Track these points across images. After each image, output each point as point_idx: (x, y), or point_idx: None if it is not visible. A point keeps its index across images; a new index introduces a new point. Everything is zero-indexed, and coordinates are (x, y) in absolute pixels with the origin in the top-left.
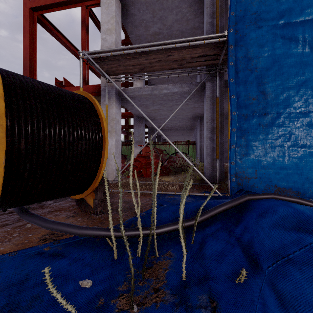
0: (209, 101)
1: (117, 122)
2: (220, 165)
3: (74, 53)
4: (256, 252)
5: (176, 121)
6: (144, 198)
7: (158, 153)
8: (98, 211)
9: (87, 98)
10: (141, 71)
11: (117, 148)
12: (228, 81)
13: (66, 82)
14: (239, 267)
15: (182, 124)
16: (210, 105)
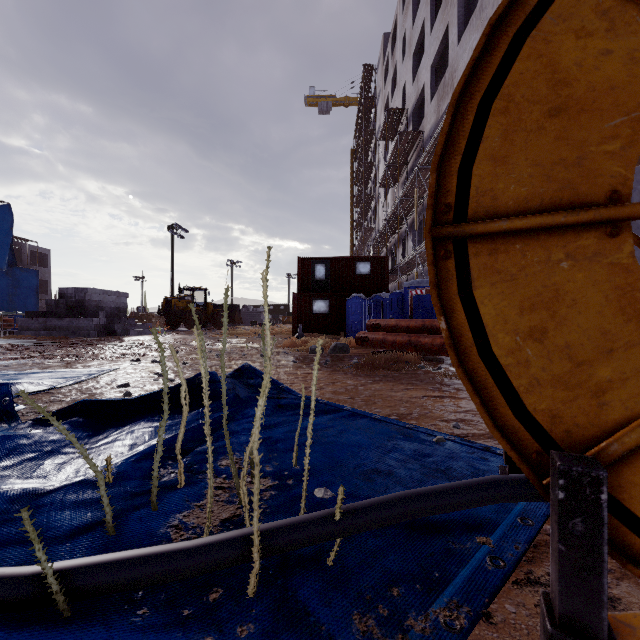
0: None
1: None
2: None
3: None
4: (20, 493)
5: None
6: None
7: None
8: None
9: None
10: None
11: None
12: None
13: None
14: (84, 487)
15: None
16: None
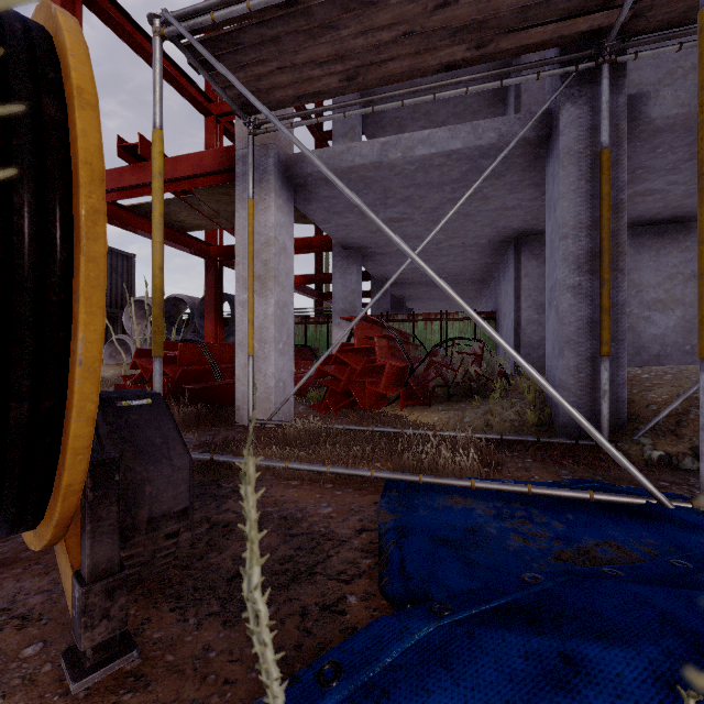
0: (572, 168)
1: (280, 252)
2: (613, 377)
3: (185, 93)
4: None
5: (446, 257)
6: (355, 501)
7: (400, 342)
8: (82, 649)
9: (33, 21)
10: (348, 85)
11: (282, 327)
12: (698, 38)
13: (147, 149)
14: None
15: (459, 267)
16: (574, 179)
